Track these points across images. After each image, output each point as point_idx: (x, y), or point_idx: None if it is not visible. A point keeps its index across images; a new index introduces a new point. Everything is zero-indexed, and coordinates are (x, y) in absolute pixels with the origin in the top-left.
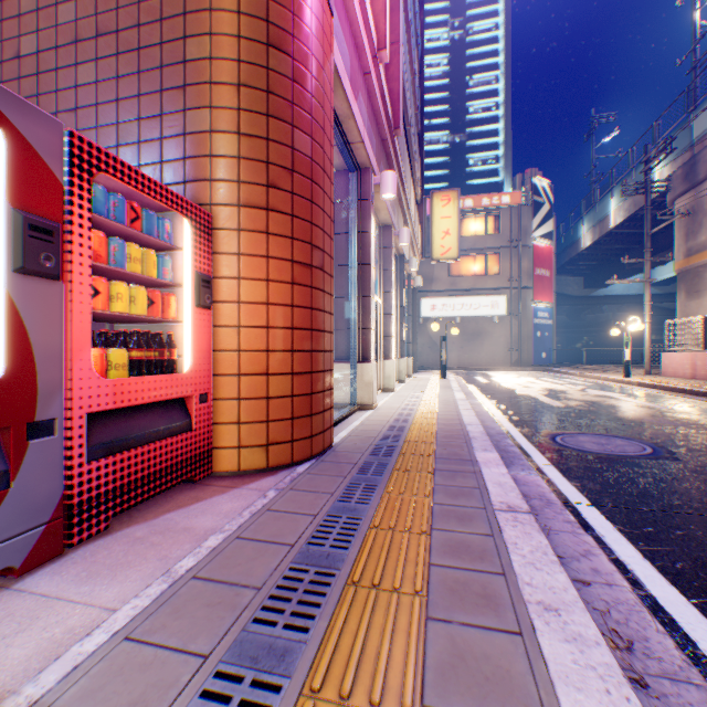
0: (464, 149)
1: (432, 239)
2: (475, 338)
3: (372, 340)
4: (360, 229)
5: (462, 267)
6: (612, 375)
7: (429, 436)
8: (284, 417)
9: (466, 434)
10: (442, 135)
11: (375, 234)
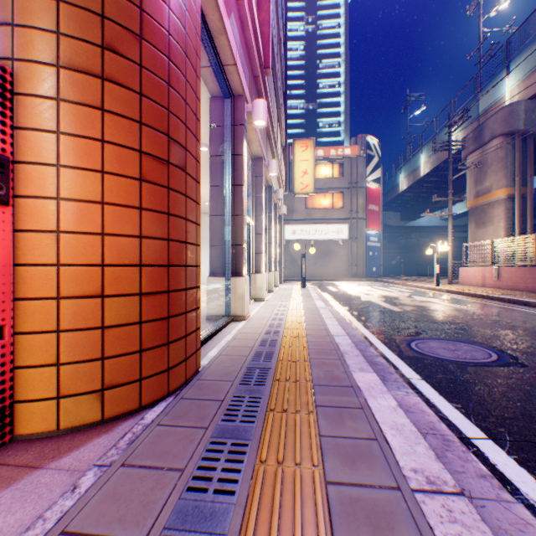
0: (316, 115)
1: (294, 177)
2: (325, 256)
3: (245, 256)
4: (234, 152)
5: (315, 202)
6: (425, 284)
7: (301, 353)
8: (128, 350)
9: (337, 348)
10: (299, 103)
11: (248, 165)
